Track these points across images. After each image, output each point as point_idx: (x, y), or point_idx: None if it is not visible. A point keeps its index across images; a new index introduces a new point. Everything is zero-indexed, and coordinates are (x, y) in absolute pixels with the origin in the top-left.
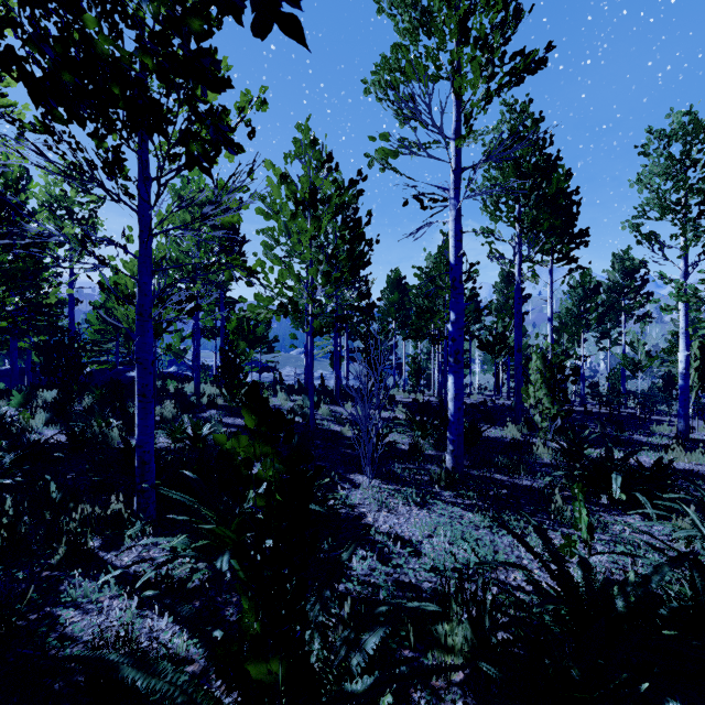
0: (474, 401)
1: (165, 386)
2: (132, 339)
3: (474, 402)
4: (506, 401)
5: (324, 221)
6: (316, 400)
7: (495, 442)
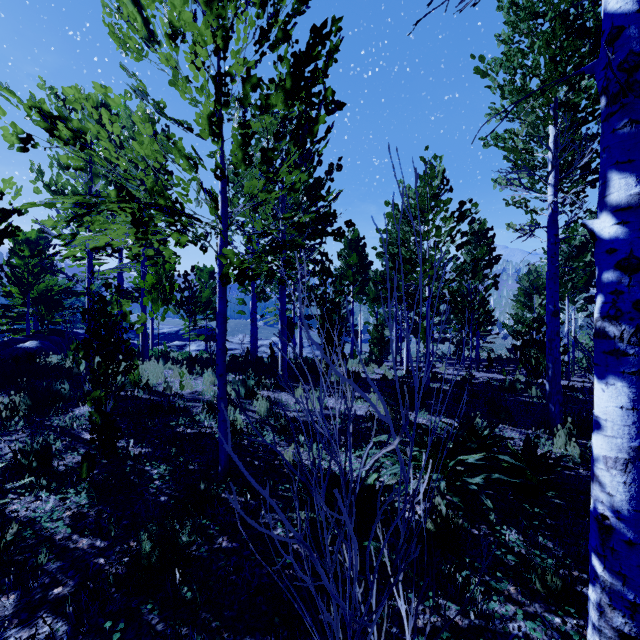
0: (448, 376)
1: (46, 364)
2: (43, 303)
3: (450, 378)
4: (477, 373)
5: (239, 31)
6: (252, 386)
7: (556, 475)
